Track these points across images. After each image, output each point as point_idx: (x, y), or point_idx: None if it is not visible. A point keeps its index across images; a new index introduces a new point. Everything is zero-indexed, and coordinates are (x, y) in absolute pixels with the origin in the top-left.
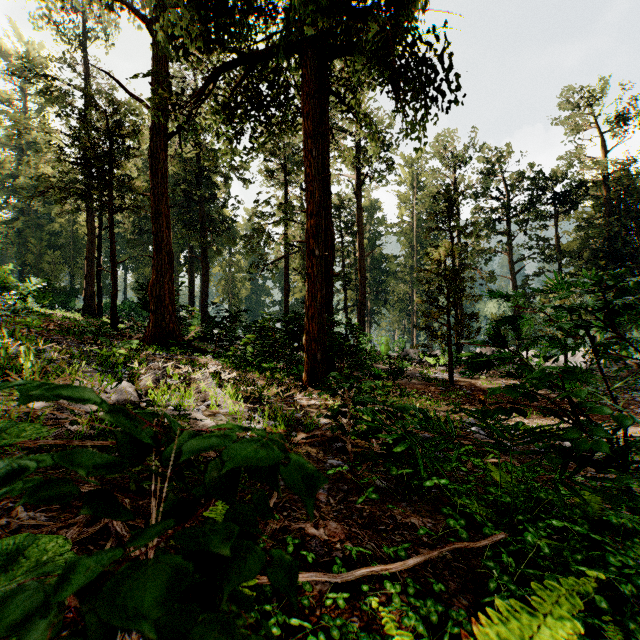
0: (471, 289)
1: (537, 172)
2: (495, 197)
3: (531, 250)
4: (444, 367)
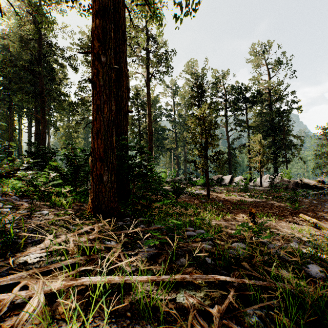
0: (213, 141)
1: (239, 85)
2: (219, 97)
3: (236, 125)
4: (199, 186)
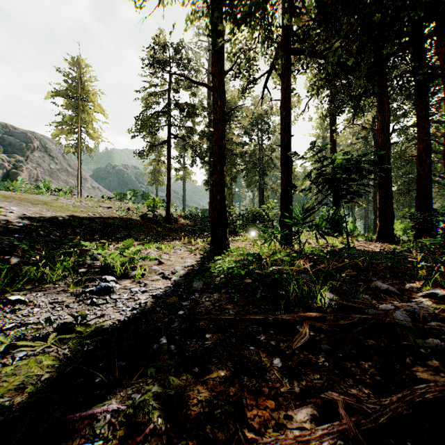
0: None
1: None
2: None
3: None
4: None
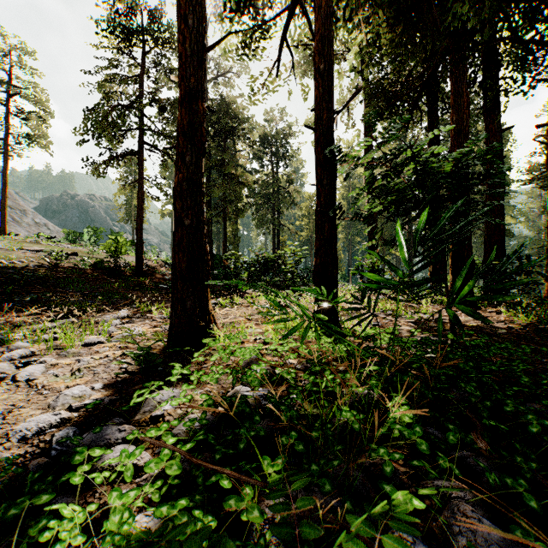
0: None
1: None
2: None
3: None
4: None
